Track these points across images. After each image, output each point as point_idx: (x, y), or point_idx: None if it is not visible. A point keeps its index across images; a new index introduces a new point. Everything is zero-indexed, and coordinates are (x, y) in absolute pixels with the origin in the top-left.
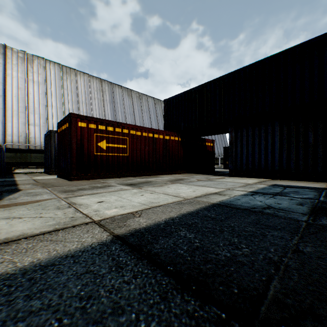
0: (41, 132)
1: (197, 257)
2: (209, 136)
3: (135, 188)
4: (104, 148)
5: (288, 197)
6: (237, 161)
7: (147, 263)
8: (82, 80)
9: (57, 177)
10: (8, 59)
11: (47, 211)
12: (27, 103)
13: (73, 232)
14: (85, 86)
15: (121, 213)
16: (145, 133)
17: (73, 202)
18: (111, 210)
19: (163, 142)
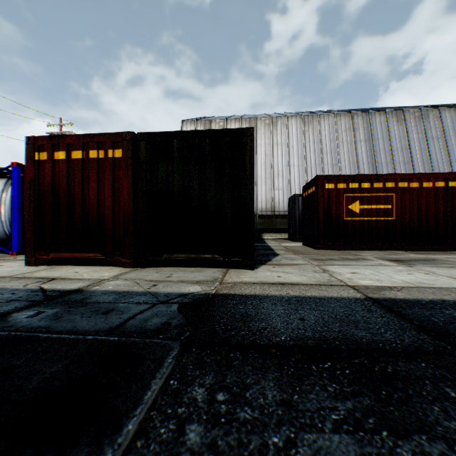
0: (283, 196)
1: (450, 326)
2: None
3: (401, 266)
4: (357, 212)
5: None
6: None
7: (394, 315)
8: (325, 124)
9: (302, 245)
10: (257, 130)
11: (307, 272)
12: (272, 168)
13: (332, 288)
14: (329, 130)
15: (376, 285)
16: (427, 182)
17: (326, 269)
18: (364, 281)
19: None
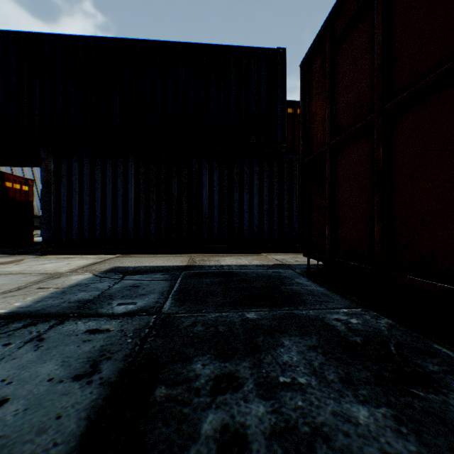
0: None
1: None
2: None
3: None
4: None
5: (93, 324)
6: (61, 222)
7: None
8: None
9: None
10: None
11: None
12: None
13: None
14: None
15: None
16: None
17: None
18: None
19: None
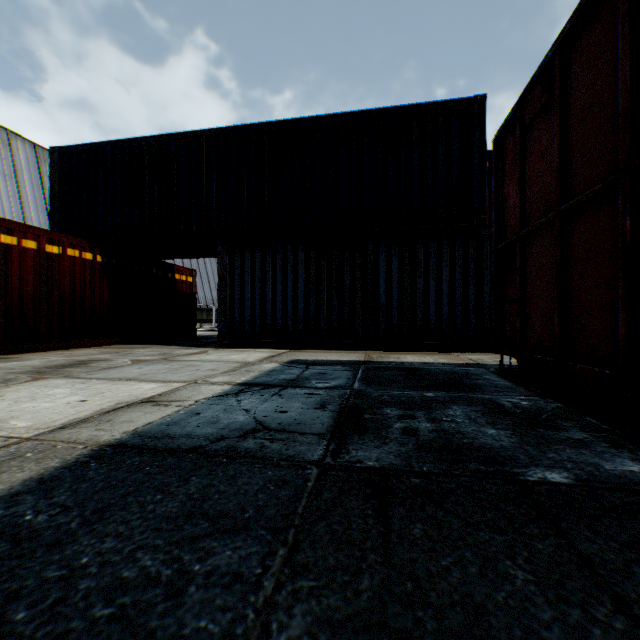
0: None
1: None
2: (194, 264)
3: None
4: None
5: (306, 391)
6: (234, 315)
7: None
8: None
9: None
10: None
11: None
12: None
13: None
14: None
15: None
16: None
17: None
18: None
19: (41, 260)
